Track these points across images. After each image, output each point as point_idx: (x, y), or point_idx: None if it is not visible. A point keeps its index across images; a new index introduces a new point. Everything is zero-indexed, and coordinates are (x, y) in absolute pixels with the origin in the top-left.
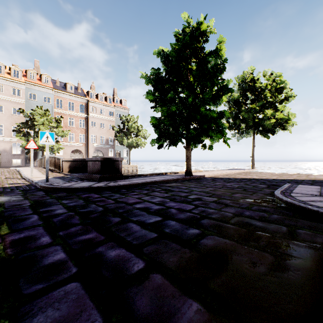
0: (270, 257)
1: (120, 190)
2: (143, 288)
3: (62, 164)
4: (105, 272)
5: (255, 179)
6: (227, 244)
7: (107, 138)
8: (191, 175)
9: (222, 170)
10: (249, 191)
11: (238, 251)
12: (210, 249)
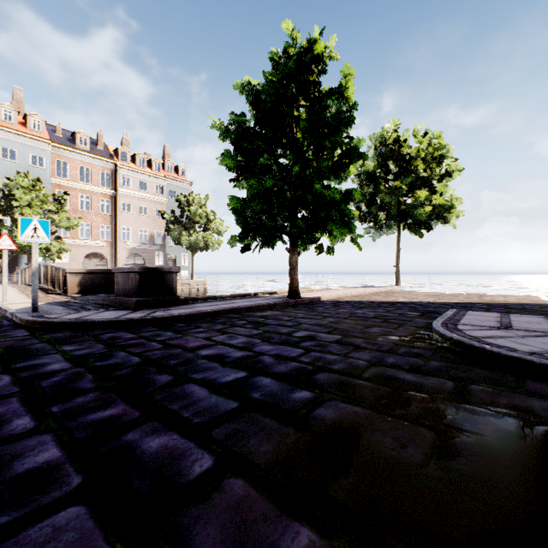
0: (429, 435)
1: (174, 325)
2: (210, 508)
3: (66, 278)
4: (137, 481)
5: (401, 303)
6: (360, 415)
7: (152, 232)
8: (297, 297)
9: (349, 289)
10: (392, 322)
11: (377, 427)
12: (331, 425)
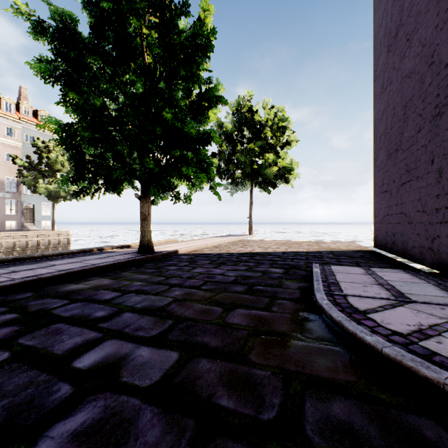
0: None
1: None
2: None
3: None
4: None
5: (259, 255)
6: None
7: (0, 178)
8: (150, 252)
9: (210, 239)
10: (259, 291)
11: None
12: None
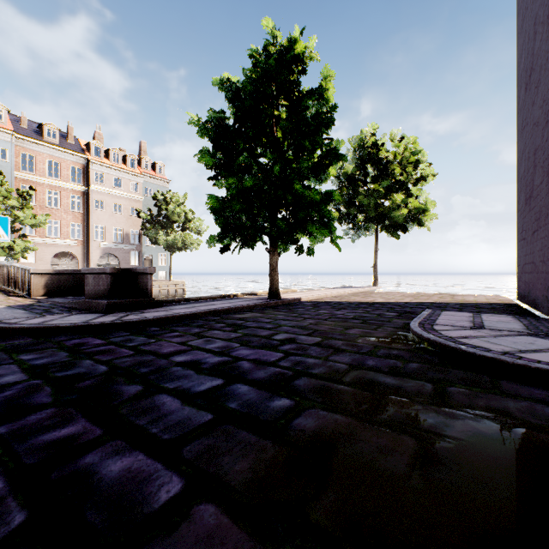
0: (411, 443)
1: (148, 329)
2: (176, 544)
3: (30, 280)
4: (93, 514)
5: (379, 304)
6: (341, 424)
7: (127, 231)
8: (278, 298)
9: (328, 289)
10: (371, 323)
11: (359, 436)
12: (311, 436)
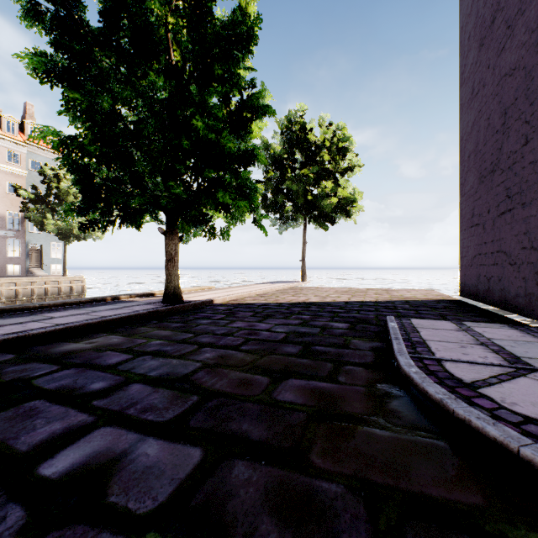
0: None
1: None
2: None
3: None
4: None
5: (316, 306)
6: None
7: (1, 213)
8: (178, 301)
9: (253, 286)
10: (319, 353)
11: None
12: None
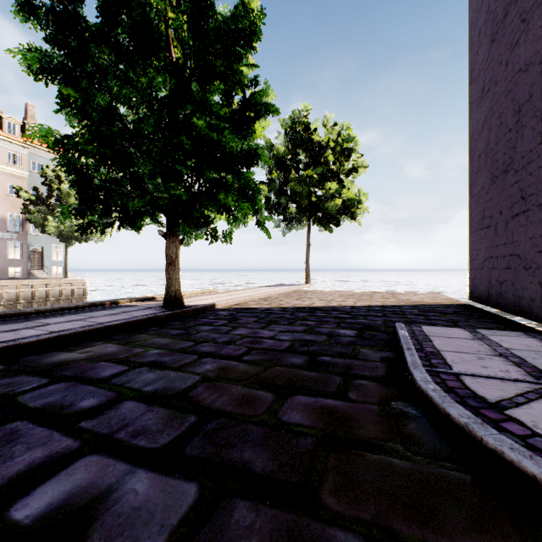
0: None
1: None
2: None
3: None
4: None
5: (321, 310)
6: None
7: (2, 215)
8: (178, 306)
9: (257, 289)
10: (326, 364)
11: None
12: None
